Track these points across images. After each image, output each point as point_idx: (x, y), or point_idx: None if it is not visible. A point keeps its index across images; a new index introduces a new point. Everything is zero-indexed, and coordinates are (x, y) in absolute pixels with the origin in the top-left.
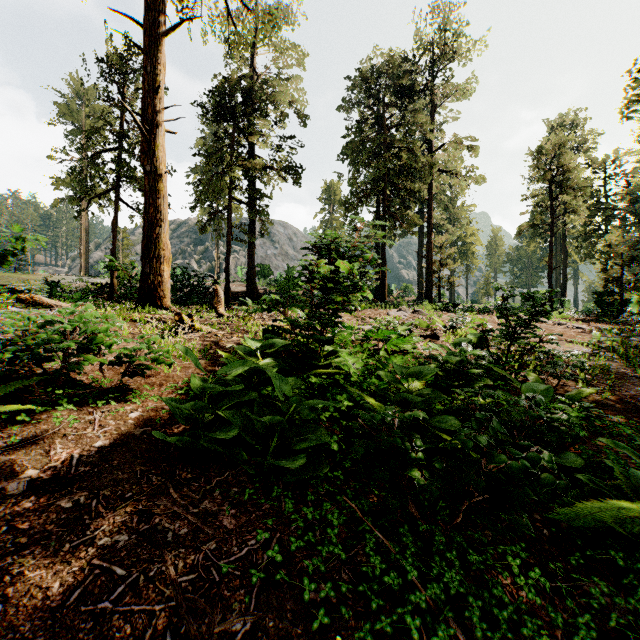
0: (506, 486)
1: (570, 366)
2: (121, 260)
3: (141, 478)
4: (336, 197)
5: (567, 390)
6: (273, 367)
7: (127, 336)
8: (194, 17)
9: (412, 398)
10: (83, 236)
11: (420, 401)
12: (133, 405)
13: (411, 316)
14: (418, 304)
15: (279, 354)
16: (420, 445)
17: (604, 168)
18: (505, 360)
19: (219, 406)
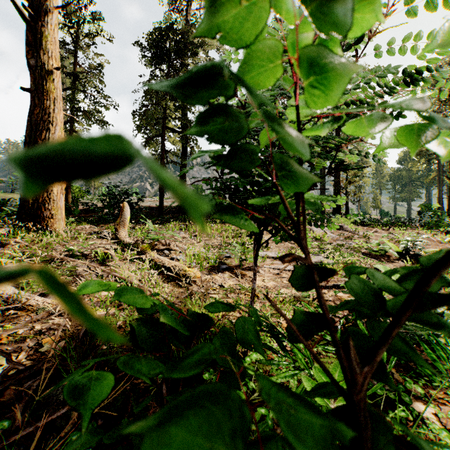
0: None
1: None
2: (93, 183)
3: None
4: None
5: None
6: None
7: None
8: None
9: None
10: None
11: None
12: None
13: (336, 233)
14: (329, 217)
15: None
16: None
17: None
18: None
19: None
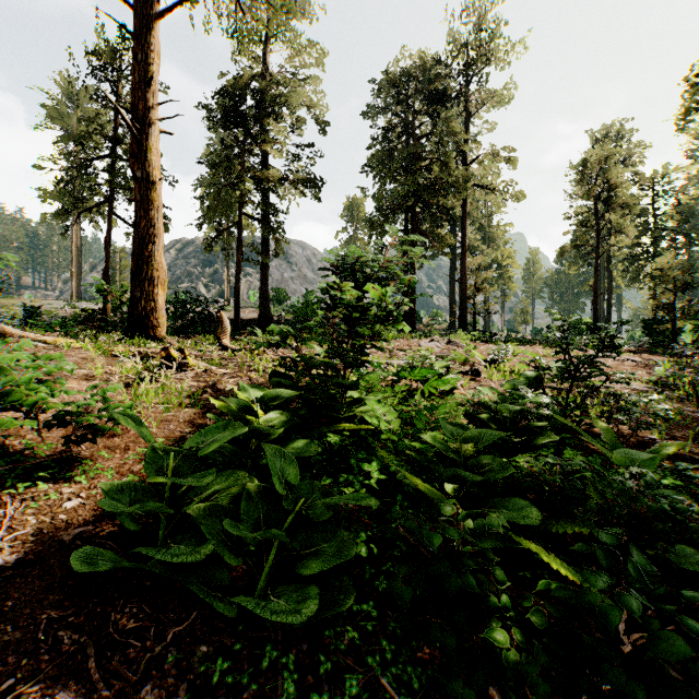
0: (683, 695)
1: (648, 414)
2: (119, 283)
3: (44, 639)
4: (360, 214)
5: (640, 441)
6: (276, 429)
7: (101, 376)
8: (197, 3)
9: (471, 476)
10: (75, 256)
11: (481, 479)
12: (76, 486)
13: (445, 347)
14: (451, 333)
15: (289, 403)
16: (502, 579)
17: (652, 185)
18: (565, 404)
19: (191, 496)
